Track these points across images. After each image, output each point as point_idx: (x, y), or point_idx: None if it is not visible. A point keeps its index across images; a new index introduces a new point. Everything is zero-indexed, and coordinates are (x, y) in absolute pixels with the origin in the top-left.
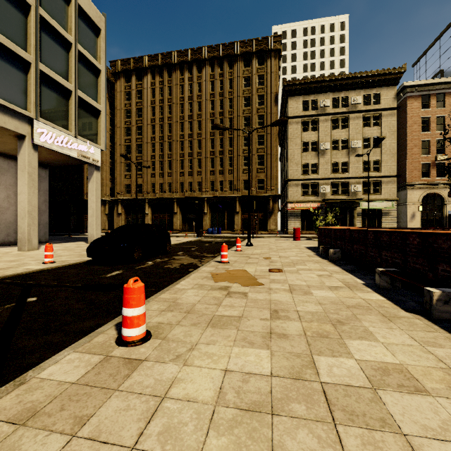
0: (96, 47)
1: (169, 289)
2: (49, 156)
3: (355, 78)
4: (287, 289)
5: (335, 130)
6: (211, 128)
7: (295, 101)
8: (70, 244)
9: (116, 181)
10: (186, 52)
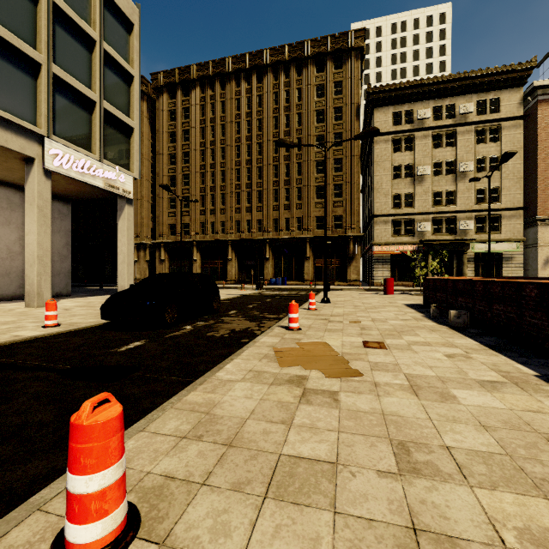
0: (127, 47)
1: (205, 380)
2: (69, 186)
3: (465, 79)
4: (406, 385)
5: (437, 149)
6: (274, 152)
7: (383, 113)
8: (96, 299)
9: (158, 220)
10: (243, 57)
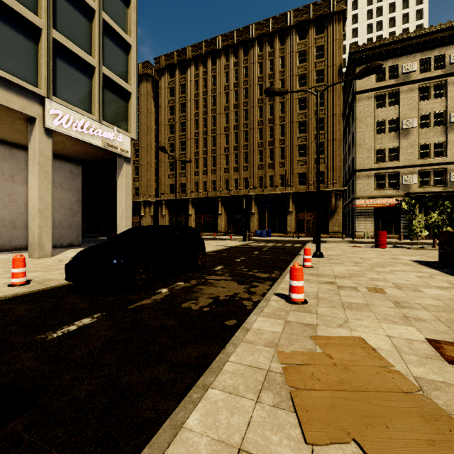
0: (126, 19)
1: None
2: (75, 147)
3: None
4: None
5: (425, 102)
6: (259, 116)
7: None
8: None
9: (160, 181)
10: (231, 34)
